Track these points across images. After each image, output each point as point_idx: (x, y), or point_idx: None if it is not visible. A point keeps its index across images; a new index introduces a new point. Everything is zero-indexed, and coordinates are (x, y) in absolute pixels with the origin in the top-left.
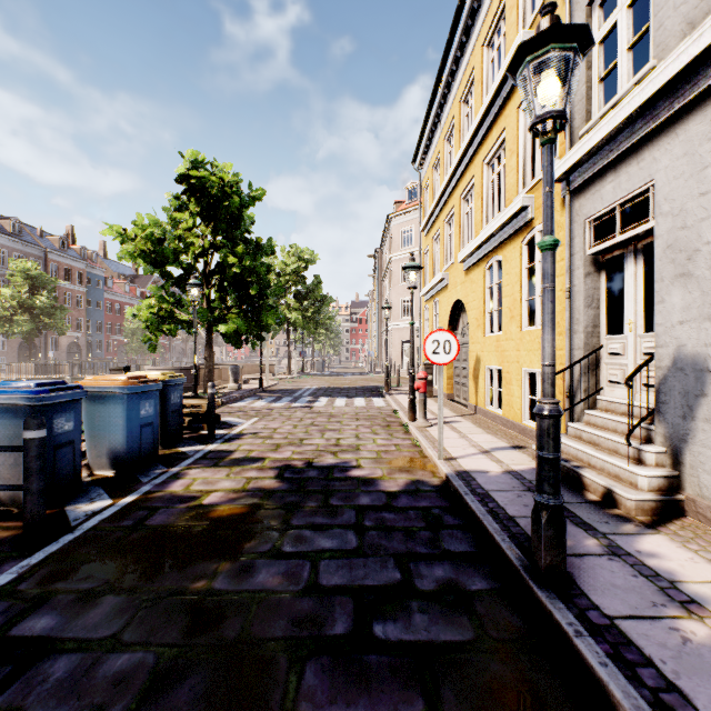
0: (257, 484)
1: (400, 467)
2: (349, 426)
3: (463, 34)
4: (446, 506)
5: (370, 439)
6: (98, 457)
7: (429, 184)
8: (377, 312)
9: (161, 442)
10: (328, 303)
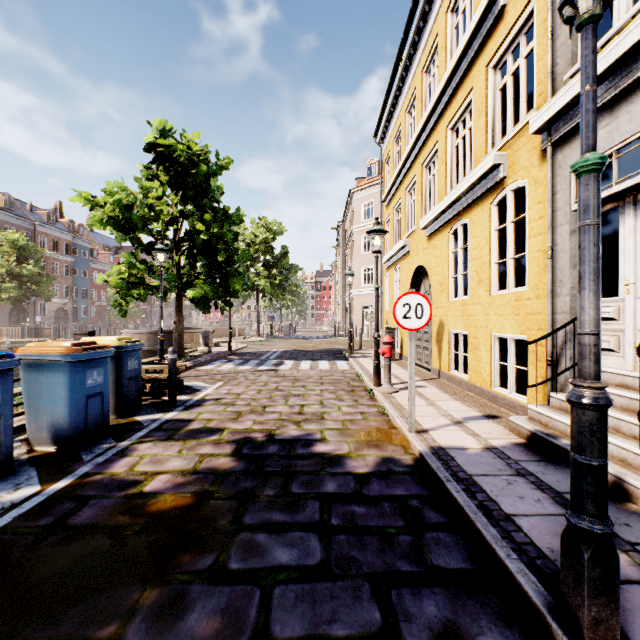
0: (210, 464)
1: (368, 440)
2: (313, 390)
3: (426, 3)
4: (424, 494)
5: (335, 406)
6: (38, 431)
7: (390, 157)
8: (339, 280)
9: (116, 411)
10: (294, 272)
